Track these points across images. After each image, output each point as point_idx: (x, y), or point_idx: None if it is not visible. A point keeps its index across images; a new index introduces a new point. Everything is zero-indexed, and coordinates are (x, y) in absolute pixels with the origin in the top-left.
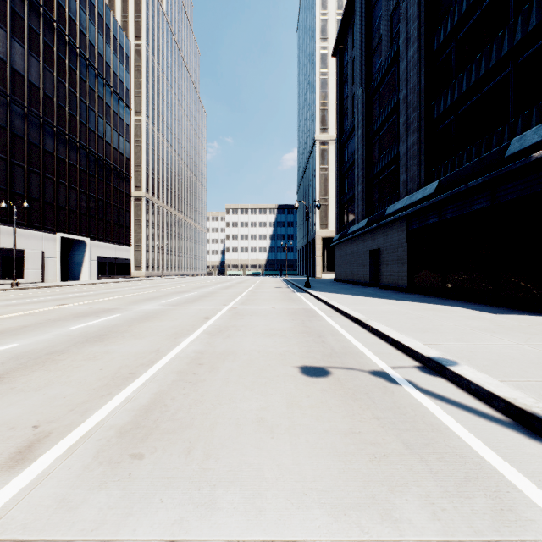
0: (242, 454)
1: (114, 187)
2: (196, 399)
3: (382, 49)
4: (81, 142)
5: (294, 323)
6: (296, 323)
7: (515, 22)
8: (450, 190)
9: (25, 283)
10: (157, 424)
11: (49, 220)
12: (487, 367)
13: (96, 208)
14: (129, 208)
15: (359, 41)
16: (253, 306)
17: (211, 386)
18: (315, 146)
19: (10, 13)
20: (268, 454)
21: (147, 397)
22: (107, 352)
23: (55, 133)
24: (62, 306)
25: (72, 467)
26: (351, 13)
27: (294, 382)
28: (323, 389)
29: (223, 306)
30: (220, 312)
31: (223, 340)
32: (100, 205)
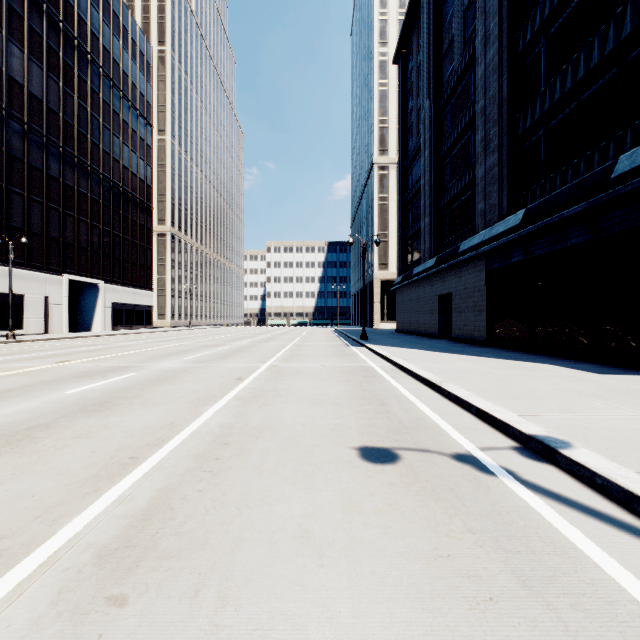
0: (276, 596)
1: (133, 220)
2: (215, 498)
3: (454, 52)
4: (93, 166)
5: (349, 385)
6: (352, 386)
7: (623, 11)
8: (539, 221)
9: (25, 334)
10: (155, 542)
11: (54, 259)
12: (612, 451)
13: (110, 245)
14: (151, 245)
15: (426, 43)
16: (298, 363)
17: (238, 478)
18: (373, 172)
19: (6, 10)
20: (314, 596)
21: (148, 496)
22: (106, 426)
23: (61, 155)
24: (62, 363)
25: (14, 621)
26: (417, 10)
27: (351, 471)
28: (391, 482)
29: (262, 363)
30: (257, 372)
31: (259, 410)
32: (116, 241)
